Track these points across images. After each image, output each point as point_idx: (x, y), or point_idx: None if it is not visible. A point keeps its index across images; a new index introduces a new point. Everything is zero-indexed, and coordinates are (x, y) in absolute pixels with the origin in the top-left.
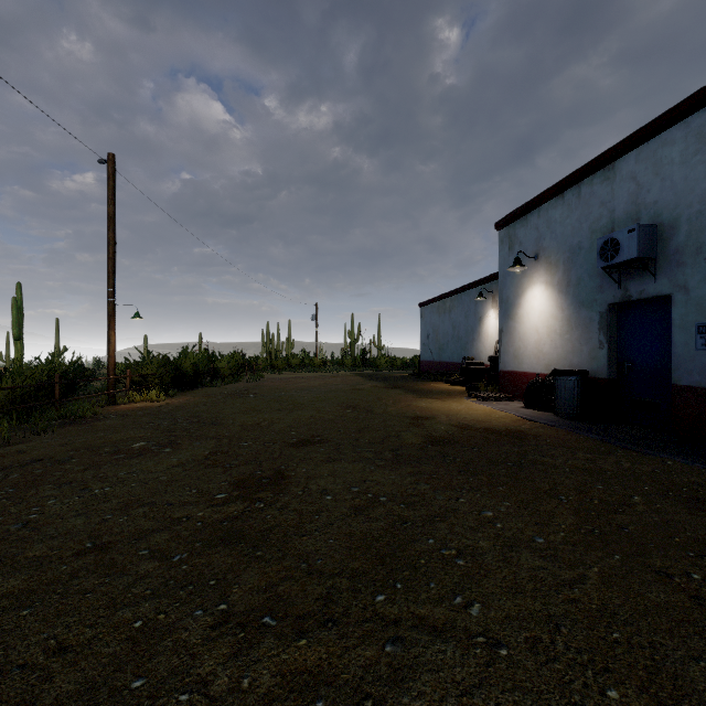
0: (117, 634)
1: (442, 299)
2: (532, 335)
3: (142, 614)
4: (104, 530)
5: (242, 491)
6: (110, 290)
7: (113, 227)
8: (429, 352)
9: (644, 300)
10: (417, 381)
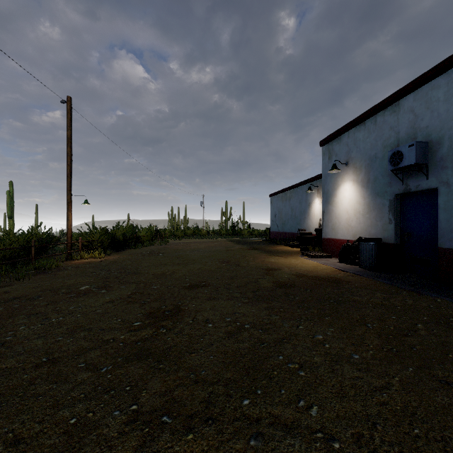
0: (57, 429)
1: (285, 191)
2: (344, 215)
3: (77, 413)
4: (56, 348)
5: (151, 320)
6: (68, 185)
7: (70, 145)
8: (276, 226)
9: (419, 192)
10: (268, 244)
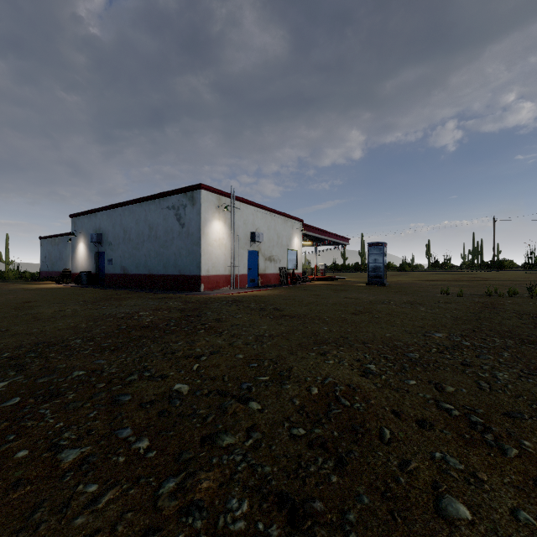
0: None
1: (54, 237)
2: (80, 260)
3: None
4: None
5: None
6: None
7: None
8: (46, 266)
9: (103, 252)
10: (35, 281)
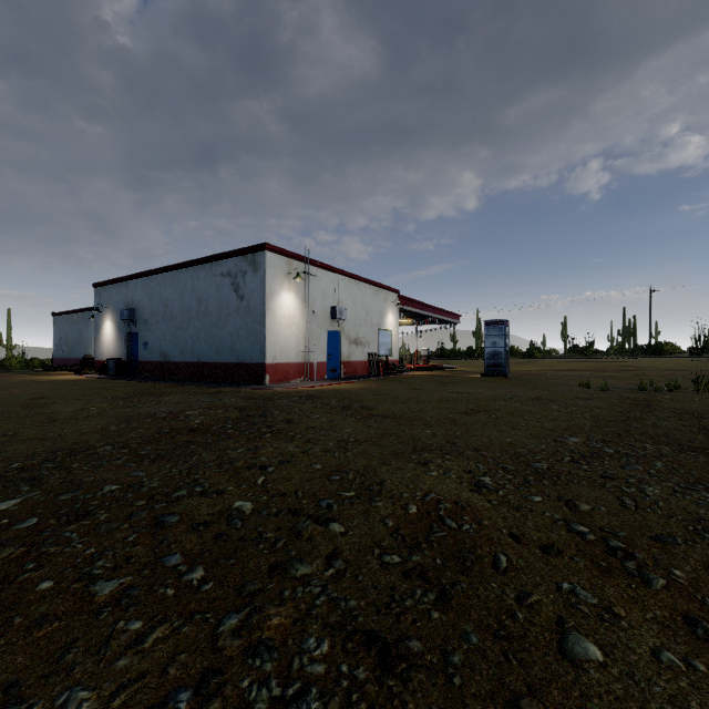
0: None
1: (72, 313)
2: (107, 343)
3: None
4: None
5: None
6: None
7: None
8: (62, 351)
9: (136, 333)
10: (46, 371)
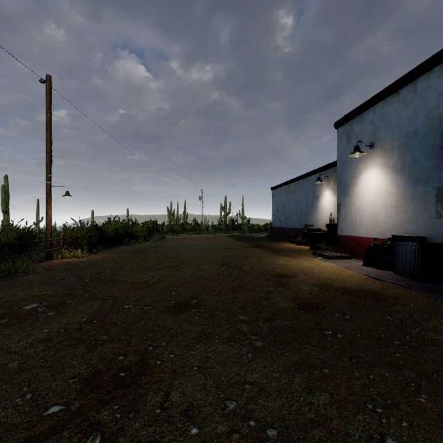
0: None
1: (288, 184)
2: (367, 208)
3: None
4: None
5: (85, 399)
6: (48, 175)
7: (49, 129)
8: (279, 221)
9: None
10: (271, 241)
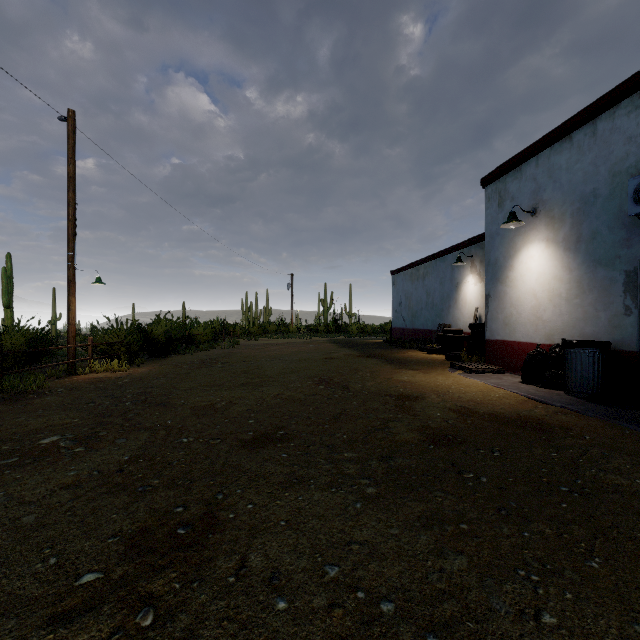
0: None
1: (416, 266)
2: (528, 300)
3: None
4: None
5: (132, 565)
6: (70, 254)
7: (73, 188)
8: (402, 319)
9: None
10: (391, 348)
